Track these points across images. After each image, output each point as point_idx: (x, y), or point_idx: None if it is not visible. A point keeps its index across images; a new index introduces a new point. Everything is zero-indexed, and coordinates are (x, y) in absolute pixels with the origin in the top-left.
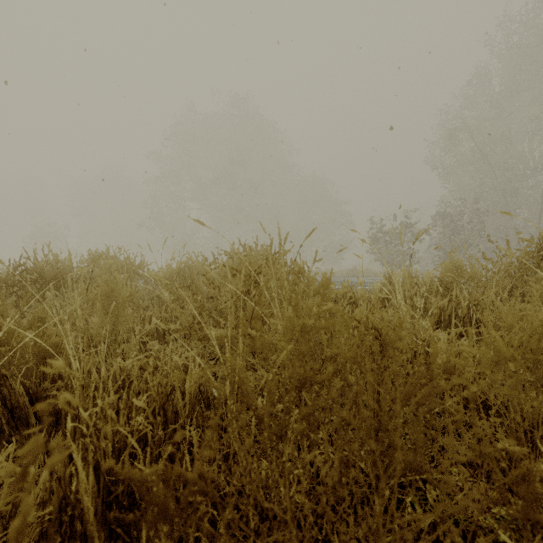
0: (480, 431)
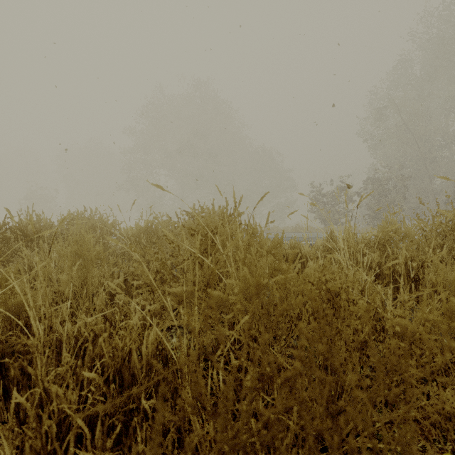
0: (446, 406)
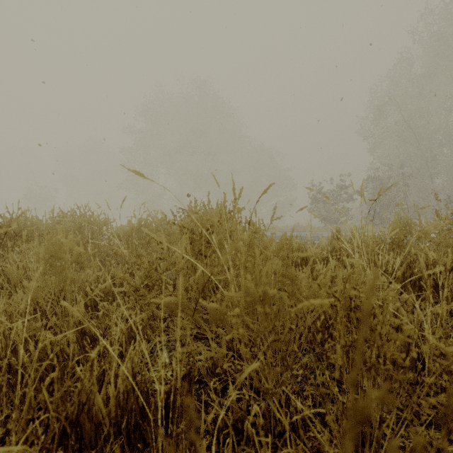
0: None
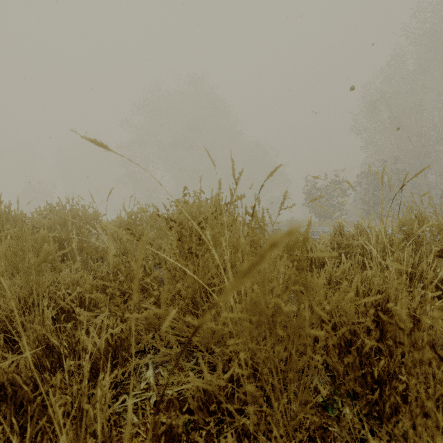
0: None
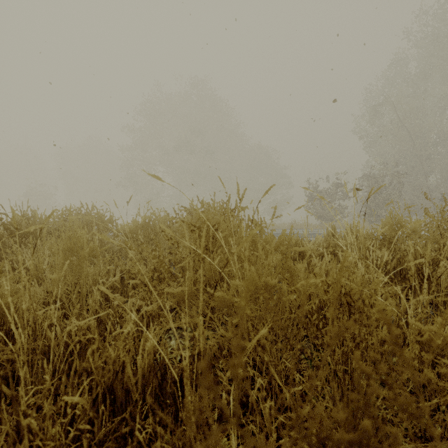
0: None
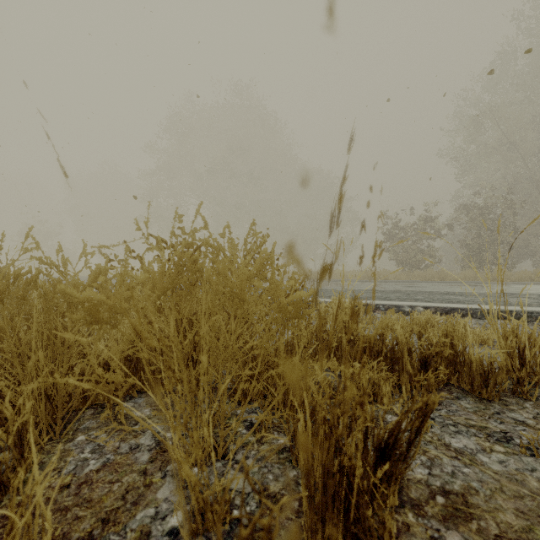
0: None
